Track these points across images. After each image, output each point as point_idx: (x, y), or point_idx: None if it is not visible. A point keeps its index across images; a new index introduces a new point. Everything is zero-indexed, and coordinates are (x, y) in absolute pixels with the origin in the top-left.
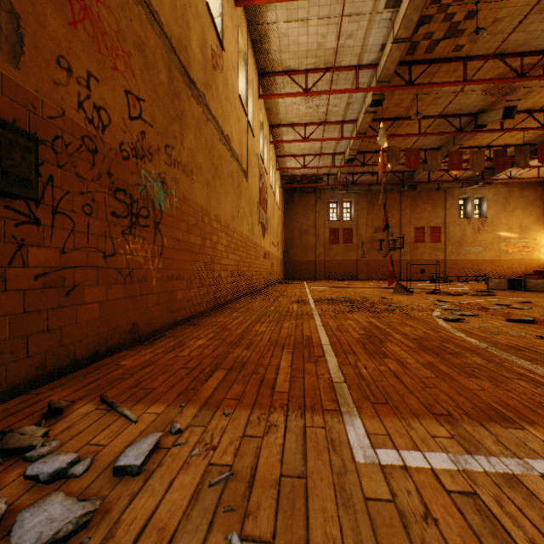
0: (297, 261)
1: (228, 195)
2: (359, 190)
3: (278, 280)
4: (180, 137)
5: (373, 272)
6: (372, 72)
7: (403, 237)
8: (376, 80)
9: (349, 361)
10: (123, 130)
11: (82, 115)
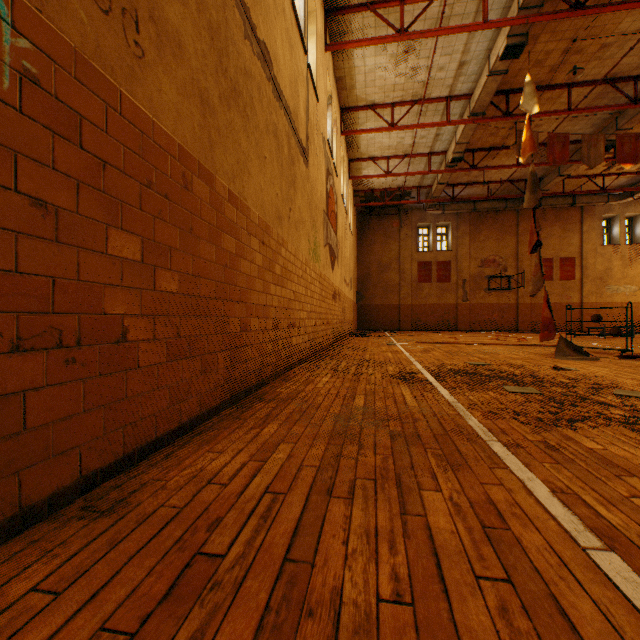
0: (375, 305)
1: (266, 166)
2: (459, 210)
3: (350, 330)
4: None
5: (479, 320)
6: None
7: (523, 272)
8: (519, 5)
9: None
10: None
11: None
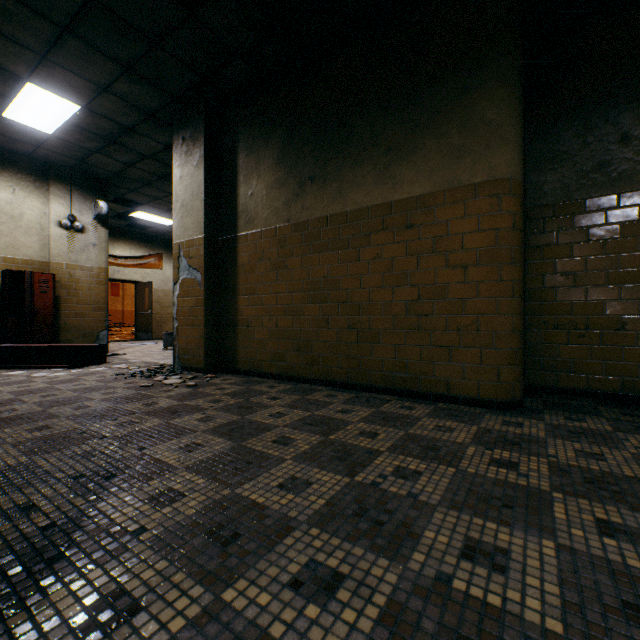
0: None
1: None
2: None
3: None
4: None
5: None
6: None
7: None
8: None
9: None
10: None
11: None
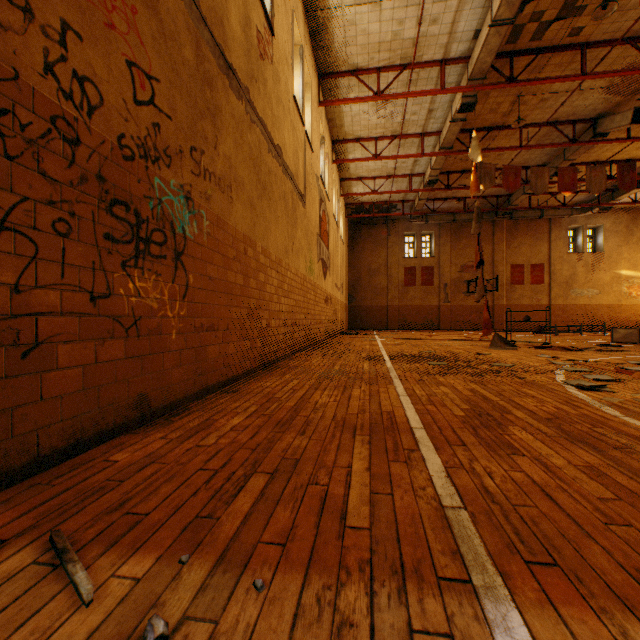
0: (365, 307)
1: (279, 222)
2: (441, 220)
3: (342, 329)
4: (213, 139)
5: (459, 320)
6: (462, 68)
7: (496, 277)
8: (468, 77)
9: (460, 461)
10: (124, 117)
11: (51, 84)
